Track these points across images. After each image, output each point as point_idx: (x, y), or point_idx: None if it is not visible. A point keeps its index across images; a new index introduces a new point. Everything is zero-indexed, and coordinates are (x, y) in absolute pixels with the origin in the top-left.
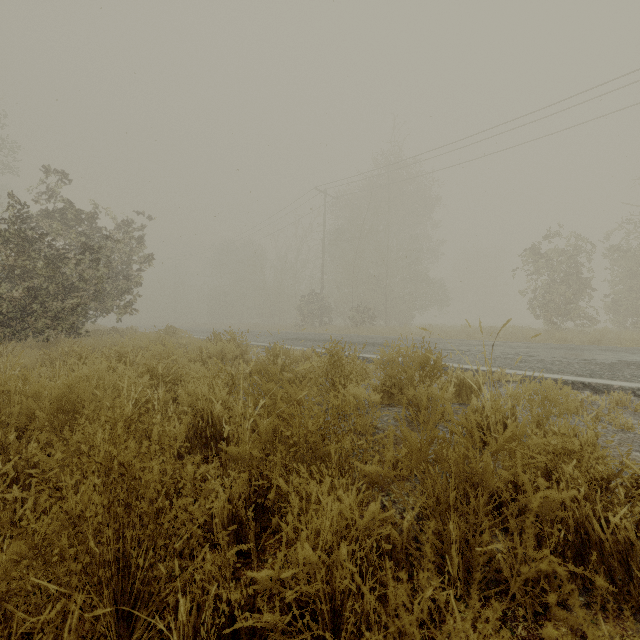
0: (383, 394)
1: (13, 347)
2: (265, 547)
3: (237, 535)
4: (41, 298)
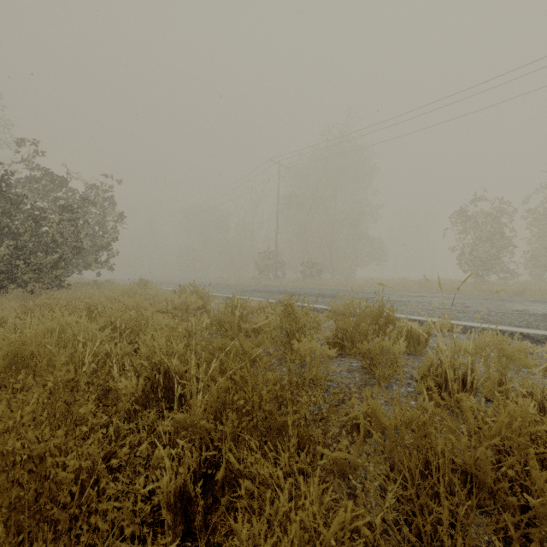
0: (335, 345)
1: (0, 298)
2: (216, 525)
3: (185, 513)
4: (26, 254)
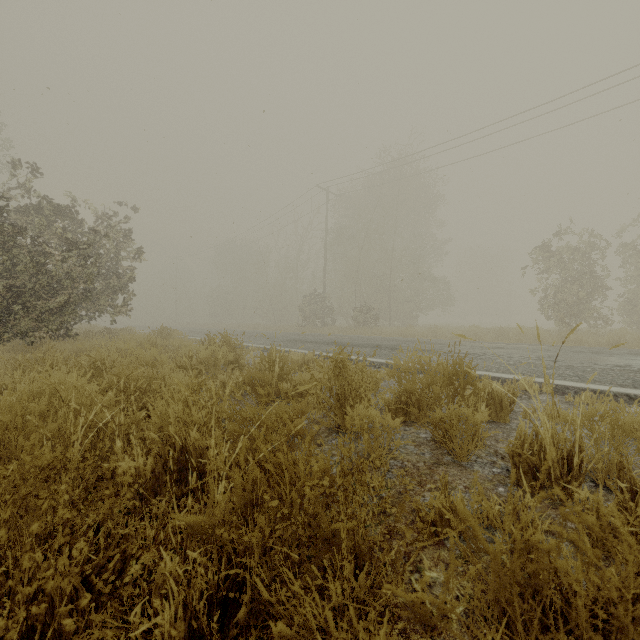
0: (397, 410)
1: None
2: None
3: None
4: (25, 297)
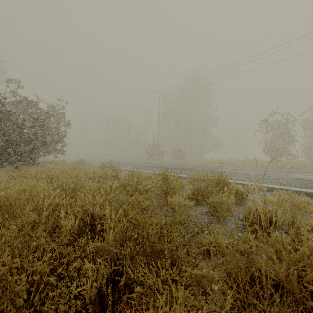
0: (192, 198)
1: None
2: (120, 312)
3: (101, 304)
4: (14, 145)
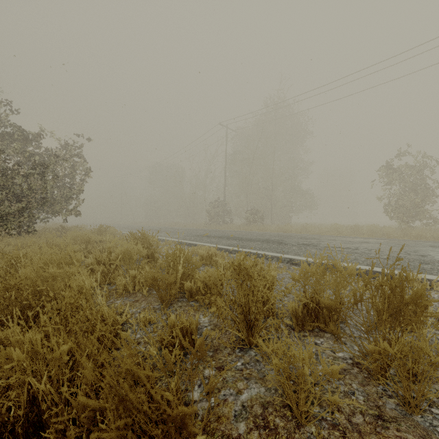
0: (303, 317)
1: None
2: None
3: None
4: None
